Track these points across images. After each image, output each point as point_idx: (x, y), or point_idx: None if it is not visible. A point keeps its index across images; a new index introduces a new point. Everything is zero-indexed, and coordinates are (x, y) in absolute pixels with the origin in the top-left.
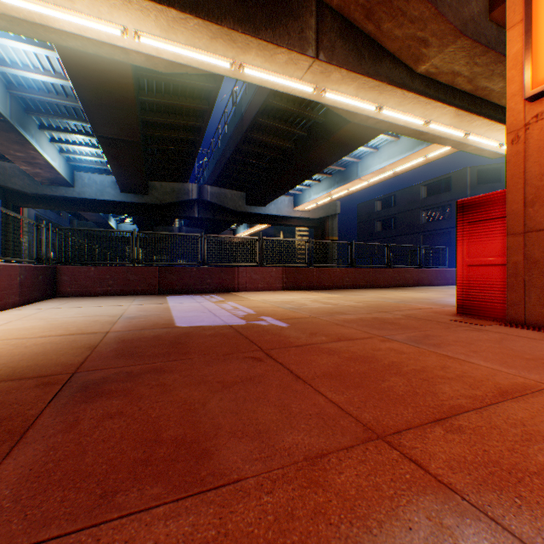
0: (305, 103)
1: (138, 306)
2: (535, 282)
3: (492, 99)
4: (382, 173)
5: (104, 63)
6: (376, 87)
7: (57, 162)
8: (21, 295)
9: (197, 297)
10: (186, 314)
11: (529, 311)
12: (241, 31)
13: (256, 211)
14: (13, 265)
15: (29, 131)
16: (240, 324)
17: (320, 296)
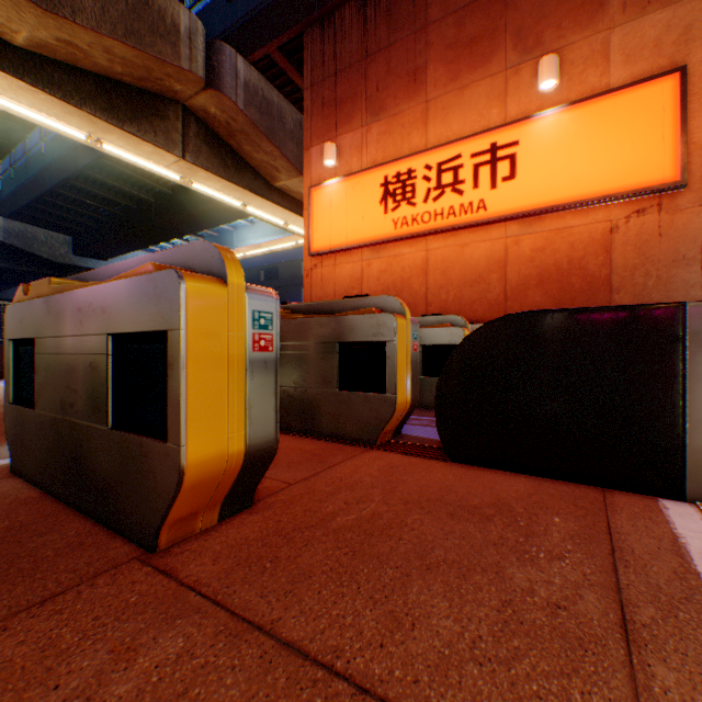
0: None
1: None
2: None
3: None
4: (259, 249)
5: None
6: (241, 191)
7: None
8: None
9: None
10: None
11: None
12: (105, 120)
13: (92, 265)
14: None
15: None
16: None
17: None
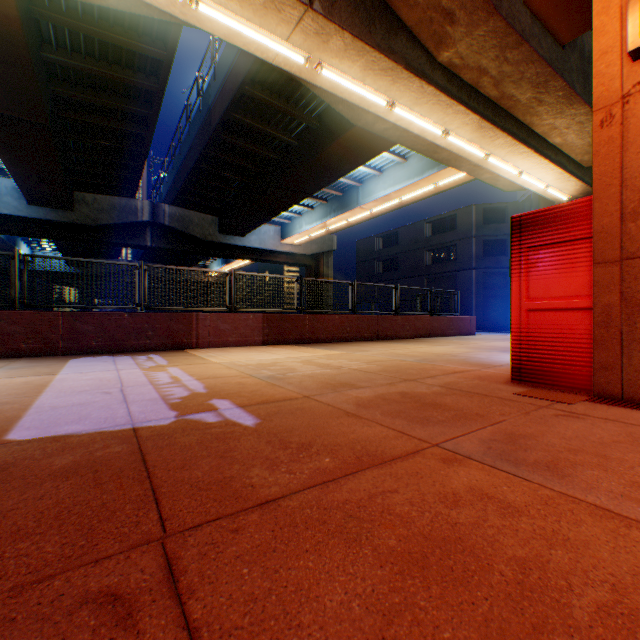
0: (295, 99)
1: None
2: (639, 335)
3: (517, 114)
4: (386, 202)
5: None
6: (390, 70)
7: None
8: None
9: (125, 359)
10: (67, 399)
11: (631, 379)
12: None
13: (232, 241)
14: None
15: None
16: (159, 424)
17: (315, 353)
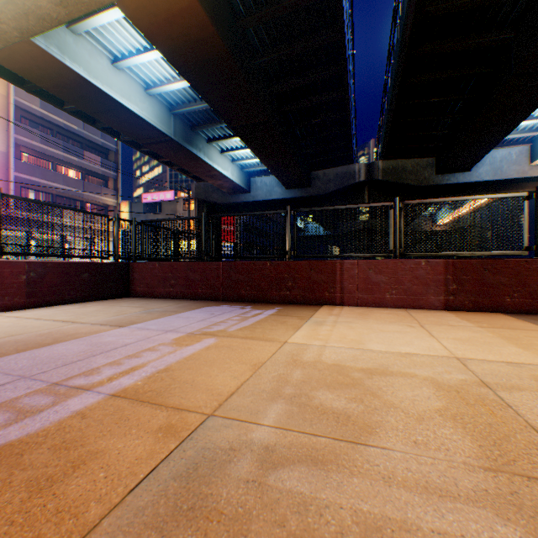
0: None
1: (66, 327)
2: None
3: None
4: None
5: (176, 19)
6: None
7: (228, 171)
8: (30, 296)
9: (235, 312)
10: None
11: None
12: None
13: (452, 180)
14: (5, 261)
15: (195, 146)
16: None
17: None
